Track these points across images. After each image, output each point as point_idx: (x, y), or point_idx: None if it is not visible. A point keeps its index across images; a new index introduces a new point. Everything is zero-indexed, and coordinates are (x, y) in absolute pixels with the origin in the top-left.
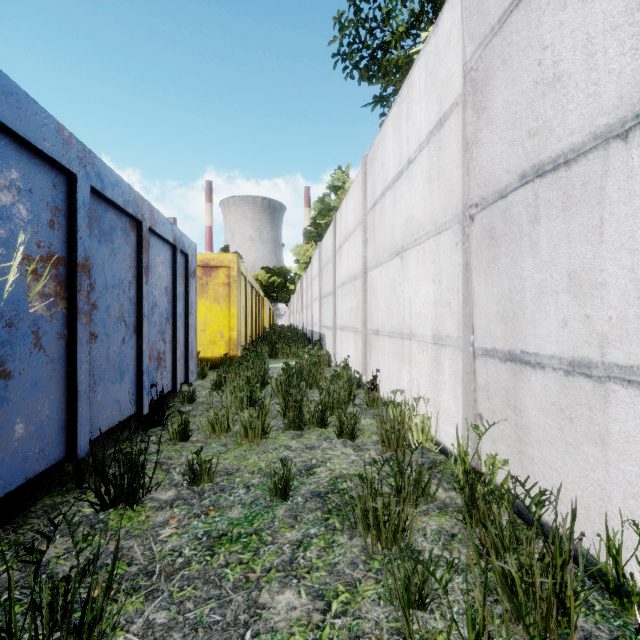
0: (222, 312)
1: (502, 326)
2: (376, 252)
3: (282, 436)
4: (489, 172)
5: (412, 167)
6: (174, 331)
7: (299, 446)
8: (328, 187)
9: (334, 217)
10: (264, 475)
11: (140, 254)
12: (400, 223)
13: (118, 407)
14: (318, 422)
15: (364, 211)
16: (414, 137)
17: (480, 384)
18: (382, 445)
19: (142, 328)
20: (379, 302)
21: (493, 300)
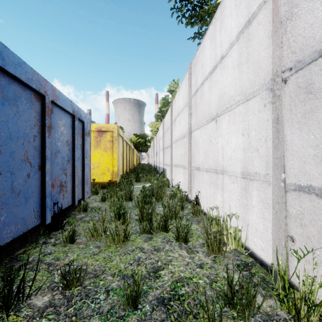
0: (108, 156)
1: (321, 167)
2: (197, 120)
3: (138, 239)
4: (307, 37)
5: (224, 60)
6: (73, 168)
7: (149, 248)
8: (167, 91)
9: (171, 103)
10: (122, 278)
11: (43, 117)
12: (215, 99)
13: (23, 222)
14: (162, 228)
15: (190, 96)
16: (226, 40)
17: (292, 213)
18: (208, 250)
19: (45, 167)
20: (199, 150)
21: (309, 145)
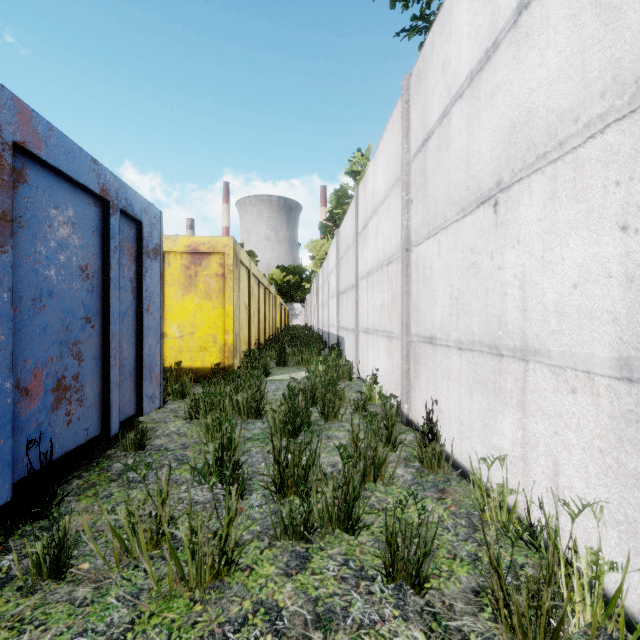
0: (215, 310)
1: None
2: (429, 213)
3: (266, 562)
4: None
5: (531, 11)
6: (105, 339)
7: (298, 611)
8: (346, 172)
9: (356, 190)
10: None
11: None
12: (491, 142)
13: None
14: (340, 520)
15: (406, 158)
16: None
17: None
18: None
19: None
20: (436, 292)
21: None
